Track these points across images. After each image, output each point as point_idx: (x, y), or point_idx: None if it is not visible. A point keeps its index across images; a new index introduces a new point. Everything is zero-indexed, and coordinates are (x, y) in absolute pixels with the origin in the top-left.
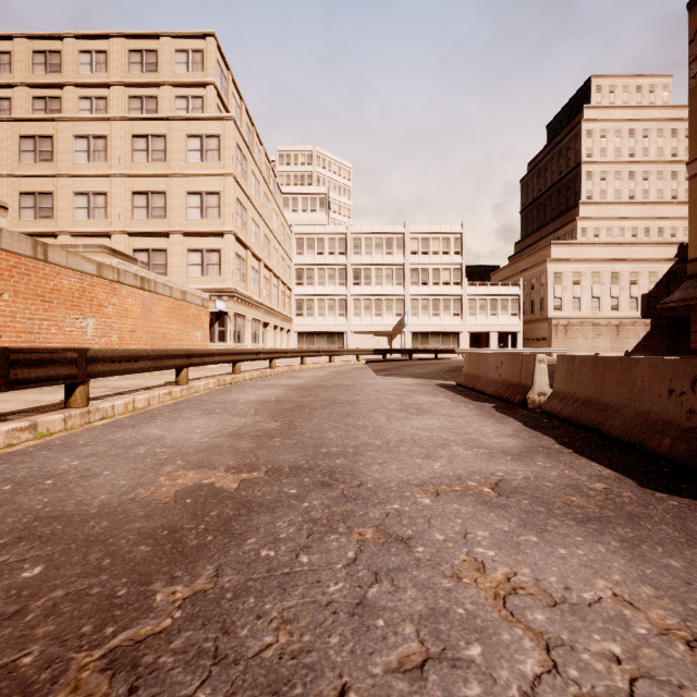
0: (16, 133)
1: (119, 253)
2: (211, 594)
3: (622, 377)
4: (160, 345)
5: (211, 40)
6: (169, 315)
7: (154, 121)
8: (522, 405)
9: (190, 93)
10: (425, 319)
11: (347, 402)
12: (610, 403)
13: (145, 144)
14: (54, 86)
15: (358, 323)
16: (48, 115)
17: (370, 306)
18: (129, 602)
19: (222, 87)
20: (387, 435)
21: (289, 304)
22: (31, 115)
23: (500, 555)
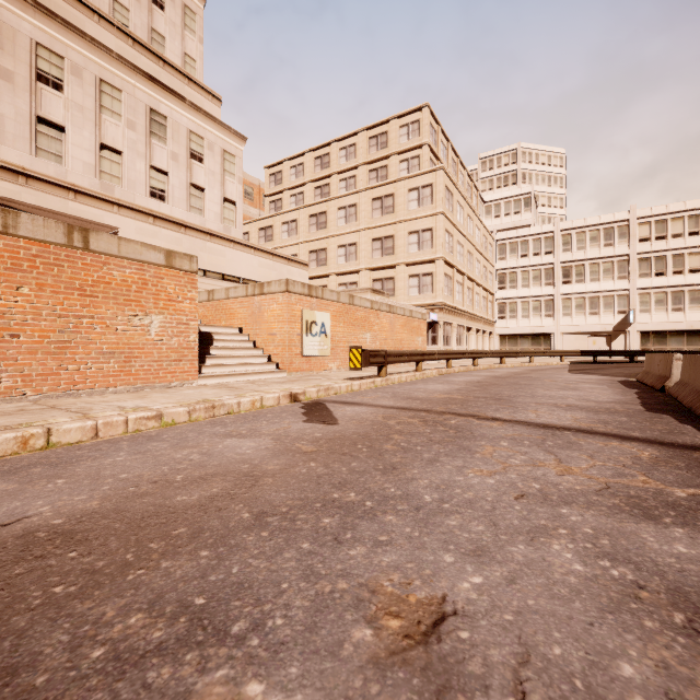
0: (308, 214)
1: (376, 290)
2: (461, 406)
3: (694, 367)
4: (398, 348)
5: (425, 110)
6: (403, 327)
7: (386, 185)
8: (659, 390)
9: (409, 156)
10: (660, 316)
11: (525, 384)
12: (690, 383)
13: (380, 203)
14: (326, 177)
15: (568, 324)
16: (324, 199)
17: (583, 305)
18: (443, 405)
19: (433, 141)
20: (536, 394)
21: (490, 308)
22: (315, 201)
23: (545, 411)
